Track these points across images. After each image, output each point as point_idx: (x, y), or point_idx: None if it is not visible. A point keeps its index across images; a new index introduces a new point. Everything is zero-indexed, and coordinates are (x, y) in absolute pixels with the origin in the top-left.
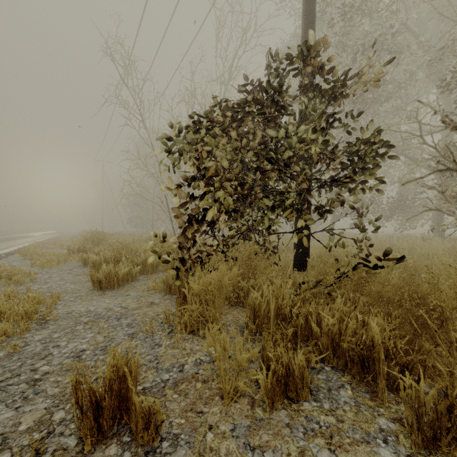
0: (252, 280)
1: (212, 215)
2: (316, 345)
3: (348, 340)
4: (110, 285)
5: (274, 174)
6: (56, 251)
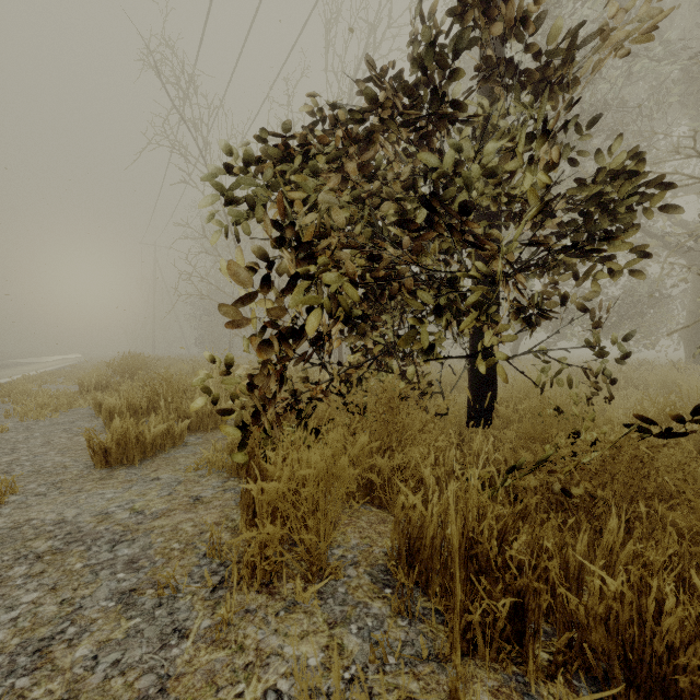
0: (397, 453)
1: (315, 321)
2: (570, 641)
3: (694, 671)
4: (126, 458)
5: (436, 248)
6: (65, 388)
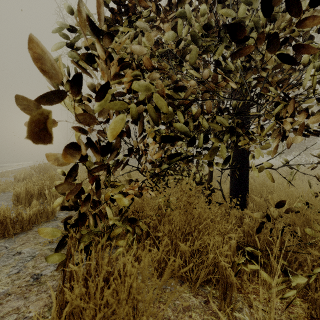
0: (196, 241)
1: (120, 128)
2: None
3: None
4: (7, 233)
5: None
6: (12, 179)
